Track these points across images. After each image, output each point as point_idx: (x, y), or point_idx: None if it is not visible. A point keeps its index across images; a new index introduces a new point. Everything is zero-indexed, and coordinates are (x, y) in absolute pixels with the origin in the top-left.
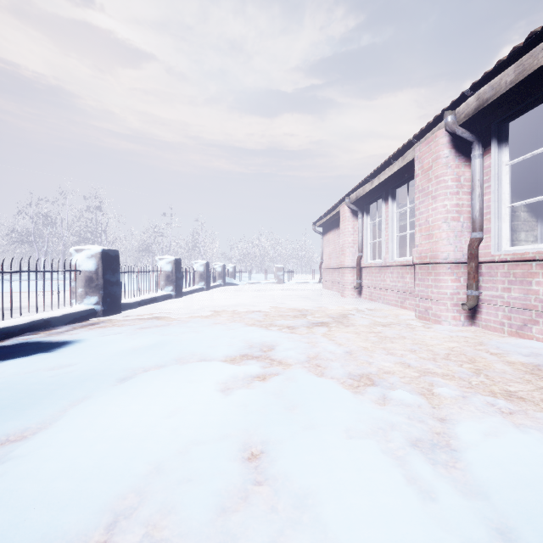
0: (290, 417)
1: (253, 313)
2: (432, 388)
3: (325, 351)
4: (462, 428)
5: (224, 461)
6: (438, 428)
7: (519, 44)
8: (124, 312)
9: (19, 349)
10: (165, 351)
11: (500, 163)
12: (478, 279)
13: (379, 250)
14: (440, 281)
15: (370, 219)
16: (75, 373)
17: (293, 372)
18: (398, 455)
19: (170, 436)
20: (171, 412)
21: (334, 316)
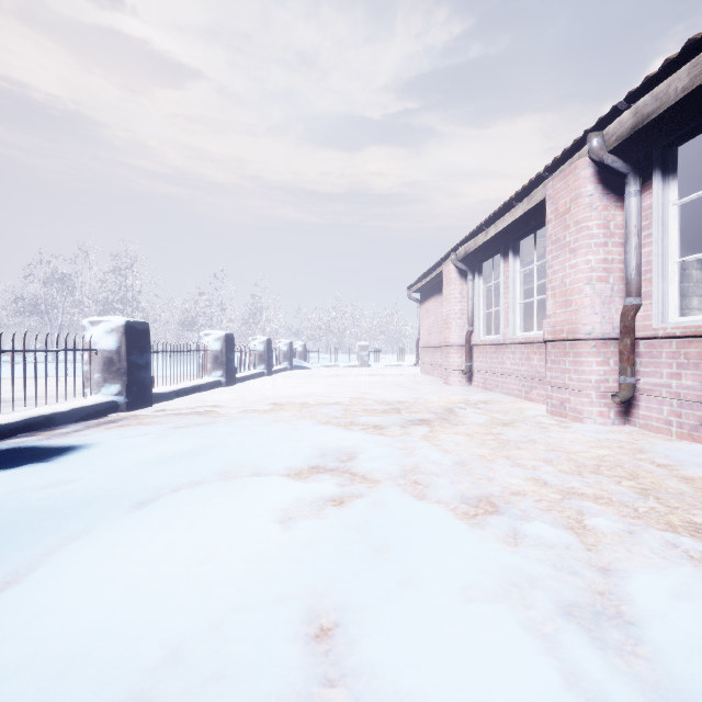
0: (379, 565)
1: (328, 407)
2: (582, 518)
3: (426, 461)
4: (638, 585)
5: (277, 644)
6: (600, 585)
7: (696, 35)
8: (156, 405)
9: (4, 458)
10: (205, 461)
11: (665, 202)
12: (634, 361)
13: (495, 323)
14: (582, 364)
15: (483, 281)
16: (74, 495)
17: (383, 494)
18: (545, 632)
19: (198, 598)
20: (205, 557)
21: (437, 411)
